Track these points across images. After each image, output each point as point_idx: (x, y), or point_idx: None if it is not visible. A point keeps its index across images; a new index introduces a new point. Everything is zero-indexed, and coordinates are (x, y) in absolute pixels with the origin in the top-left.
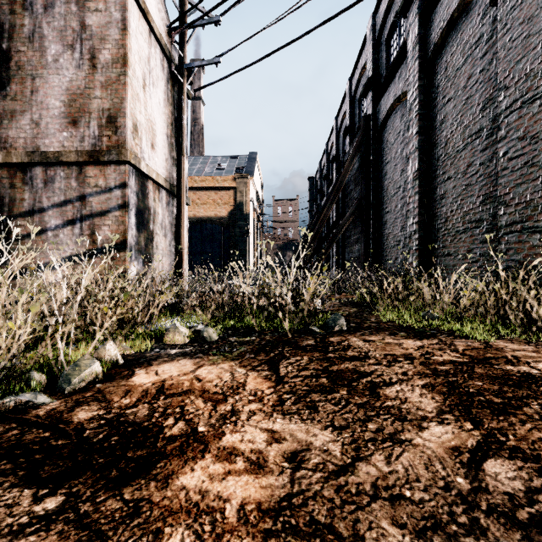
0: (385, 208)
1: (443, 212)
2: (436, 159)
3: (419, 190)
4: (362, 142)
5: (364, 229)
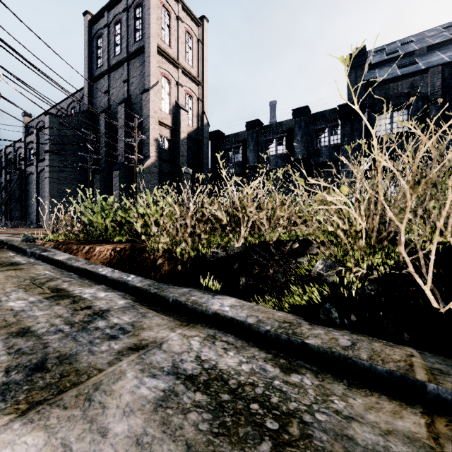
0: (29, 201)
1: (41, 208)
2: (40, 196)
3: (36, 202)
4: (20, 178)
5: (21, 207)
